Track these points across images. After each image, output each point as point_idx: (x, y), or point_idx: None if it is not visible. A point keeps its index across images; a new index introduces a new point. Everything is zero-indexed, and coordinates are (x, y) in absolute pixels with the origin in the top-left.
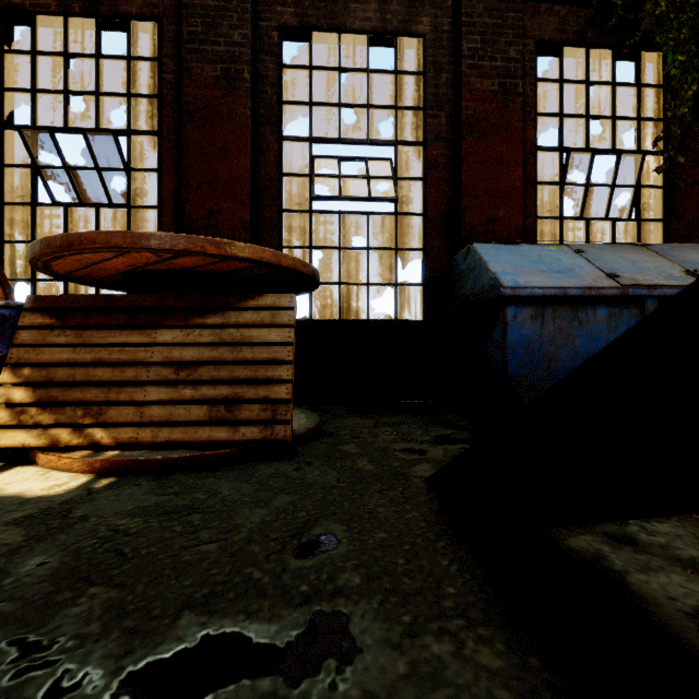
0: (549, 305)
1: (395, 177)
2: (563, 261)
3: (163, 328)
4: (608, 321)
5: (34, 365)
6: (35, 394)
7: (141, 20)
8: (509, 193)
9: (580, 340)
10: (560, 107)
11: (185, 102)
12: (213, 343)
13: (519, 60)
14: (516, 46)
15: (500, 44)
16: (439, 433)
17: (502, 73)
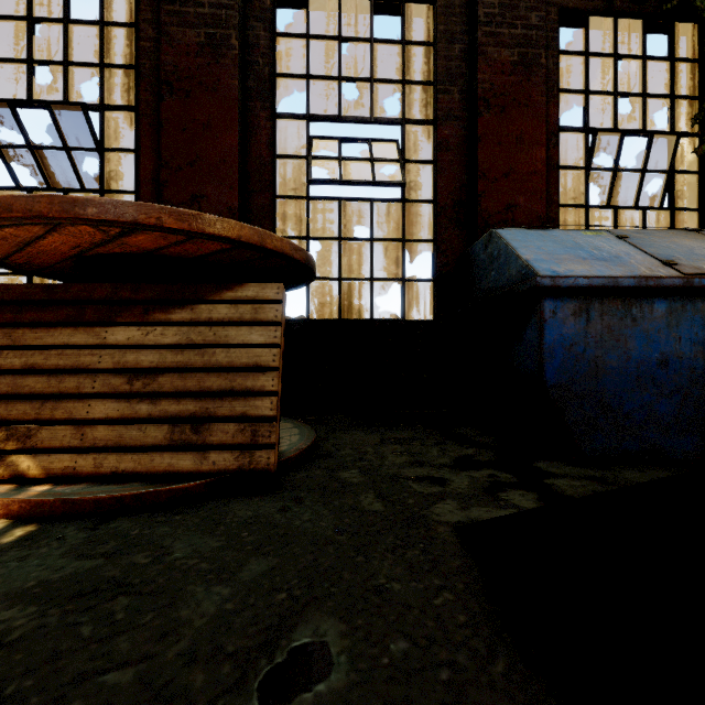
0: (596, 298)
1: (402, 160)
2: (605, 247)
3: (116, 325)
4: (668, 318)
5: None
6: None
7: None
8: (530, 177)
9: (634, 341)
10: (586, 83)
11: (164, 71)
12: (179, 345)
13: (541, 27)
14: (538, 12)
15: (521, 9)
16: (459, 452)
17: (523, 42)
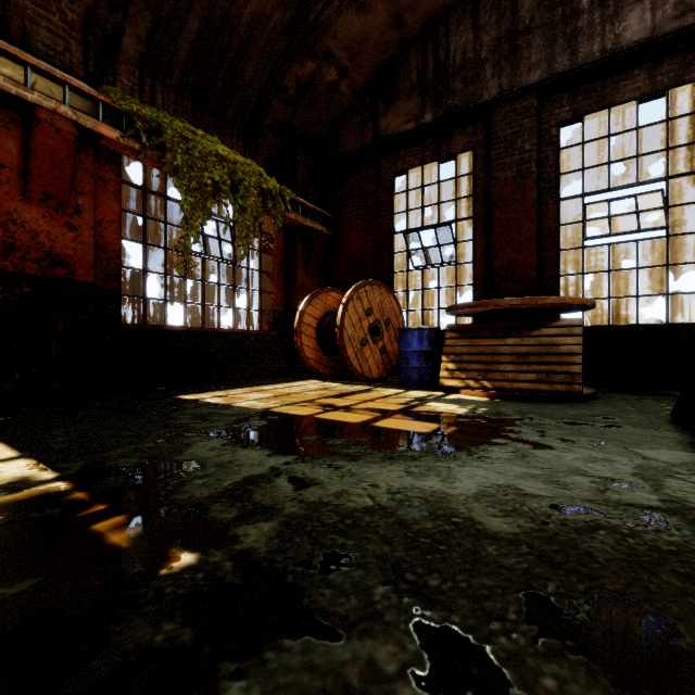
0: None
1: (666, 206)
2: None
3: (508, 337)
4: None
5: (451, 354)
6: (456, 366)
7: (462, 153)
8: None
9: None
10: None
11: (492, 198)
12: (535, 344)
13: None
14: None
15: None
16: None
17: None
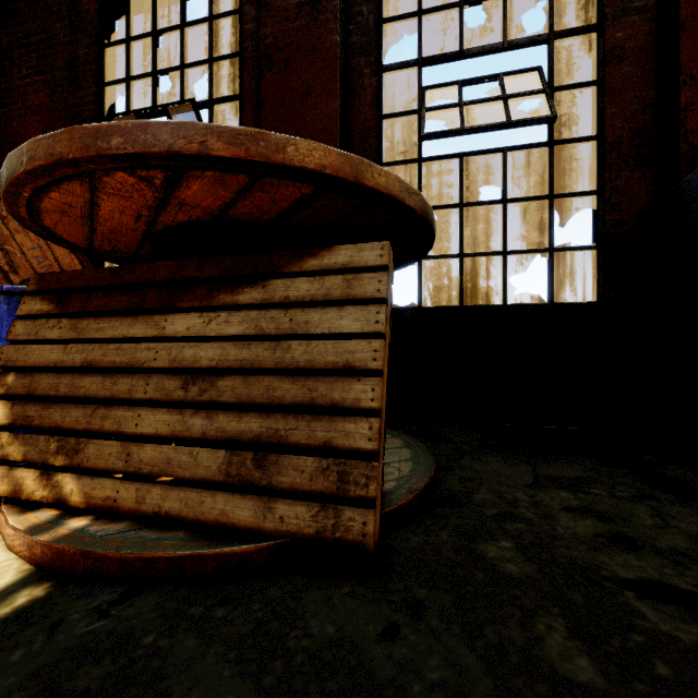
0: None
1: (549, 88)
2: None
3: (178, 312)
4: None
5: (33, 369)
6: (12, 413)
7: None
8: None
9: None
10: None
11: (263, 45)
12: (245, 336)
13: None
14: None
15: None
16: (697, 524)
17: None
